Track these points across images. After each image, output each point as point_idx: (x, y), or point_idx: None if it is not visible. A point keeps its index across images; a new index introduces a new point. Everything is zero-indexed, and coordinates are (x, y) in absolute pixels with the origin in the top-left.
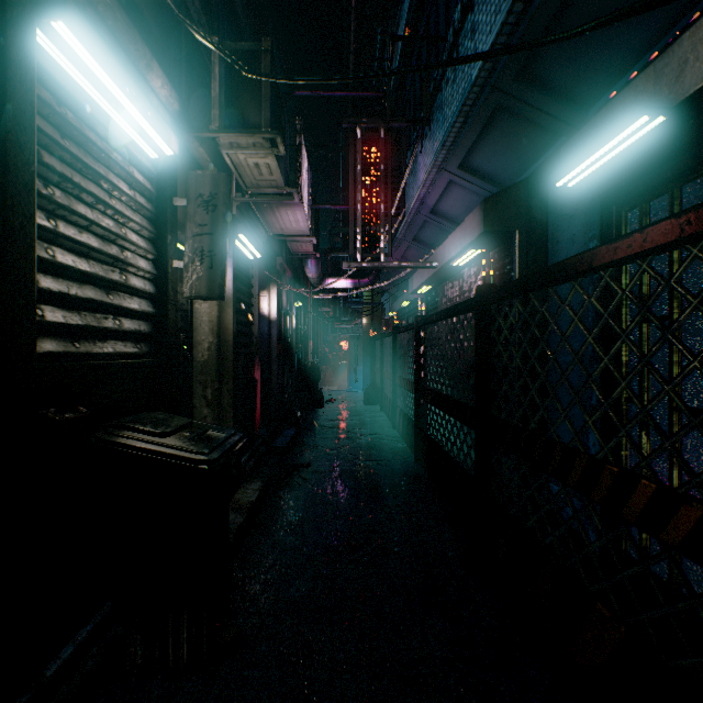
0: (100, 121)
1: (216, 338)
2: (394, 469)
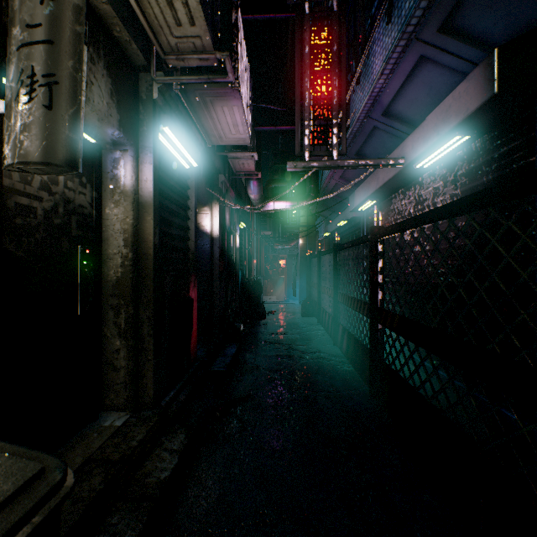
0: None
1: (131, 252)
2: (348, 407)
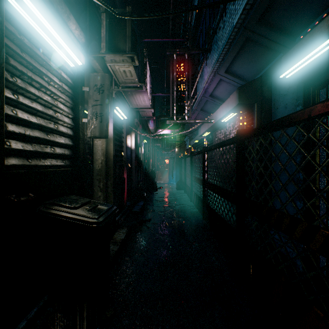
0: (43, 45)
1: (105, 158)
2: (192, 222)
